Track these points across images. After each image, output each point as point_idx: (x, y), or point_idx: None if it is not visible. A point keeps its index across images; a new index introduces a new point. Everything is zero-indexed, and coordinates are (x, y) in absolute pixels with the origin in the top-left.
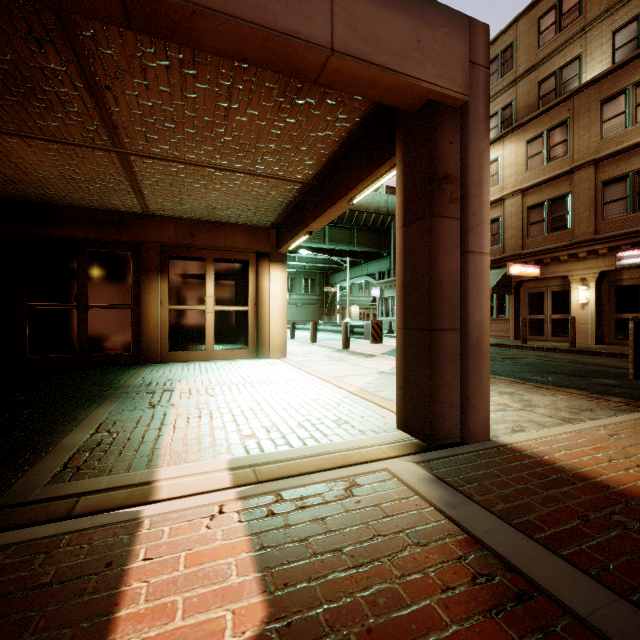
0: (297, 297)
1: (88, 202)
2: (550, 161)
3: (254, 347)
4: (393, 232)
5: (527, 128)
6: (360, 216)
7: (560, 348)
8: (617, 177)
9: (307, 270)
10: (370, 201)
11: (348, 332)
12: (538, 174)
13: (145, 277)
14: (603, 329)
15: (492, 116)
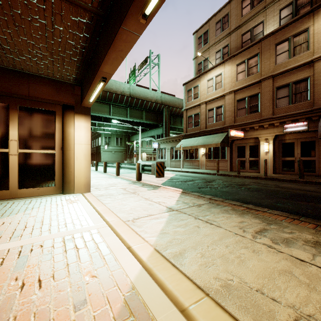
0: (112, 148)
1: None
2: (249, 75)
3: (61, 184)
4: (164, 114)
5: (237, 57)
6: (147, 103)
7: (260, 177)
8: (284, 85)
9: (118, 133)
10: (152, 96)
11: (140, 169)
12: (243, 82)
13: None
14: (276, 165)
15: (217, 52)
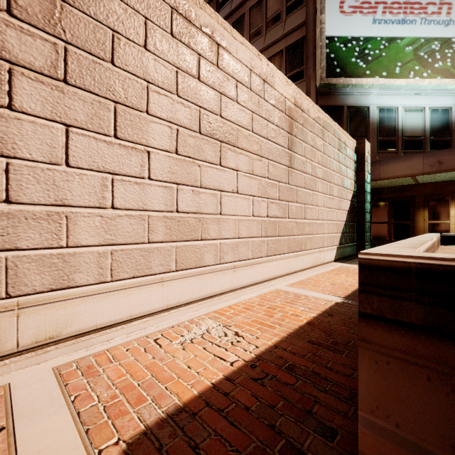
0: None
1: (393, 185)
2: None
3: None
4: None
5: None
6: None
7: None
8: None
9: None
10: None
11: None
12: None
13: (416, 210)
14: None
15: None
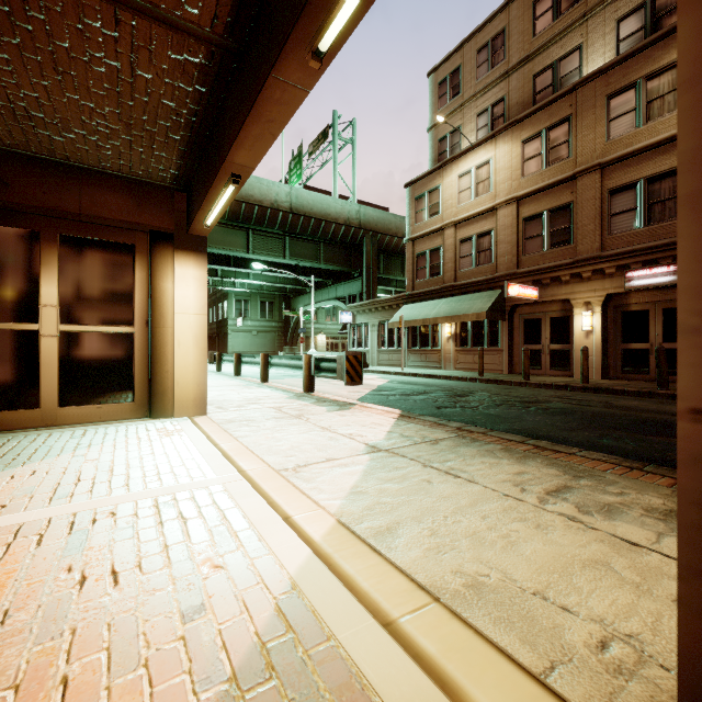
0: (252, 323)
1: None
2: (550, 165)
3: (146, 398)
4: (366, 249)
5: (523, 126)
6: (328, 227)
7: (573, 385)
8: (625, 185)
9: (264, 291)
10: (339, 210)
11: (312, 368)
12: (536, 180)
13: None
14: (608, 361)
15: (481, 113)
